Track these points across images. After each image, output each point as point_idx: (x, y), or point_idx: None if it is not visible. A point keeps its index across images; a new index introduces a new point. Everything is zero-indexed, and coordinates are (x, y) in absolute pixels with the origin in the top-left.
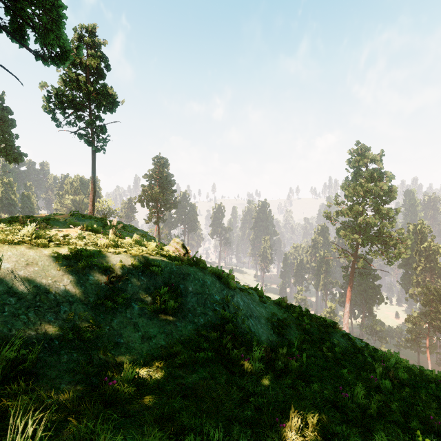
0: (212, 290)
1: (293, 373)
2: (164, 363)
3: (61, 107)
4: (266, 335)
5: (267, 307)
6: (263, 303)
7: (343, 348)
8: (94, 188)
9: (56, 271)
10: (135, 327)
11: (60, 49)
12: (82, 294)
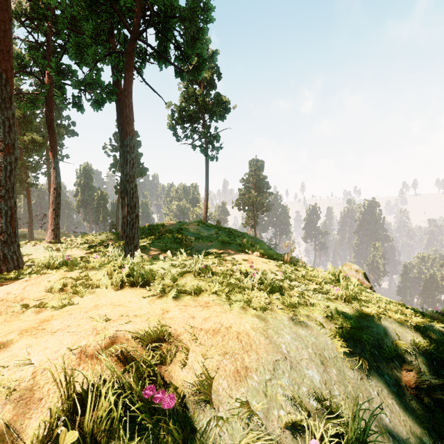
0: None
1: None
2: None
3: (181, 123)
4: None
5: None
6: None
7: None
8: (207, 196)
9: (350, 371)
10: None
11: (198, 60)
12: (409, 428)
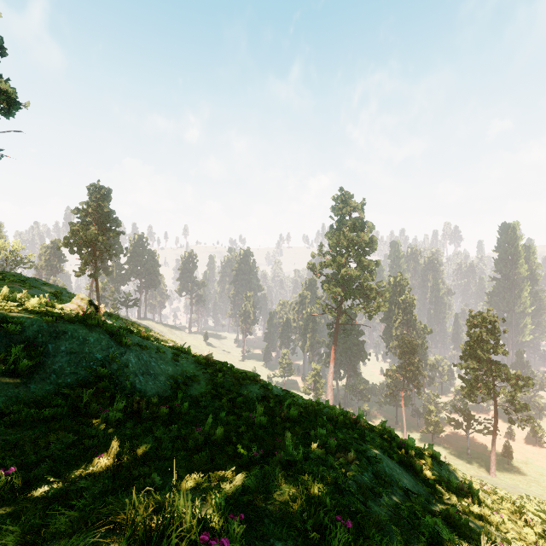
0: (94, 348)
1: (160, 419)
2: None
3: None
4: (156, 391)
5: (179, 365)
6: (176, 361)
7: (250, 397)
8: None
9: None
10: None
11: None
12: None
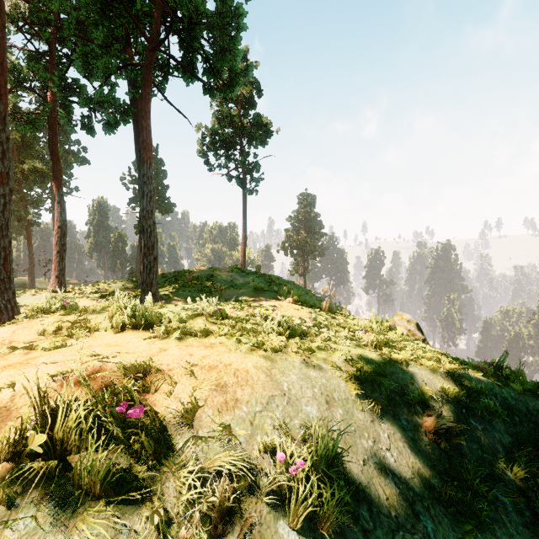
0: None
1: None
2: None
3: (214, 149)
4: None
5: None
6: None
7: None
8: (245, 236)
9: (361, 413)
10: None
11: (230, 74)
12: (417, 470)
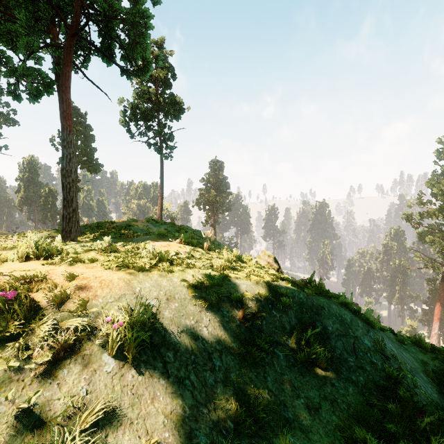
0: (356, 331)
1: None
2: None
3: (135, 120)
4: None
5: (409, 350)
6: (401, 343)
7: None
8: (162, 194)
9: (193, 307)
10: (292, 389)
11: (143, 61)
12: (224, 338)
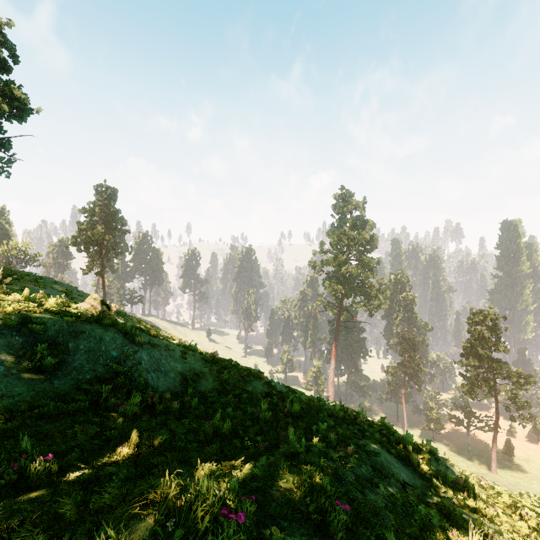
0: (110, 347)
1: (172, 413)
2: (21, 416)
3: None
4: (167, 387)
5: (187, 362)
6: (184, 359)
7: (254, 393)
8: None
9: None
10: None
11: None
12: None
